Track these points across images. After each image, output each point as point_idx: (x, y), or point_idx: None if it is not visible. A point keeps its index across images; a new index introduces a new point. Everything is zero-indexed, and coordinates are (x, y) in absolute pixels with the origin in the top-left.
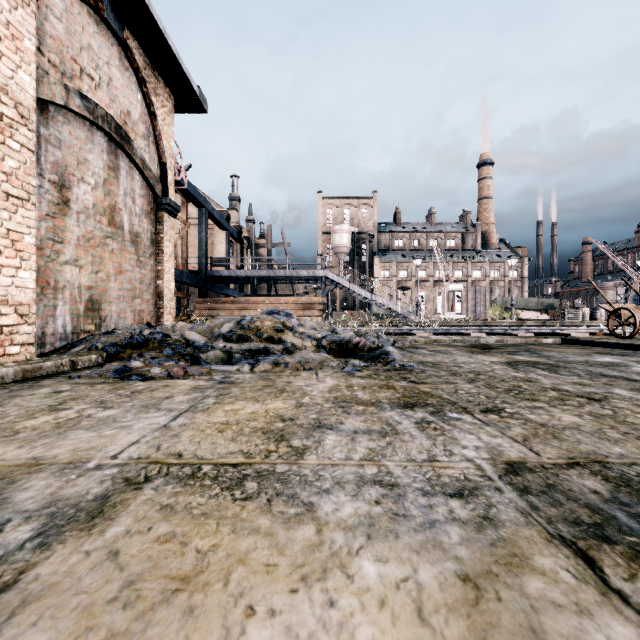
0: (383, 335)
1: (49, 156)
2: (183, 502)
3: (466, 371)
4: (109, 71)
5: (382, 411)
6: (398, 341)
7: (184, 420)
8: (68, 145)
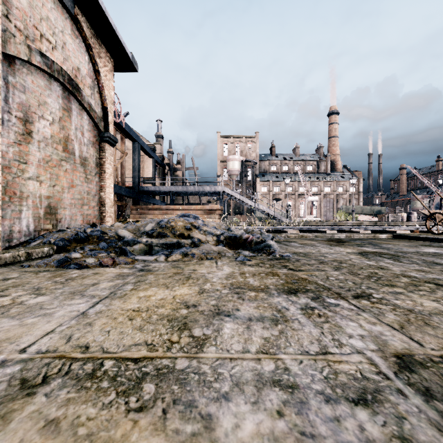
0: (265, 232)
1: (16, 98)
2: (71, 415)
3: (330, 260)
4: (63, 37)
5: (271, 297)
6: (275, 236)
7: (101, 307)
8: (31, 91)
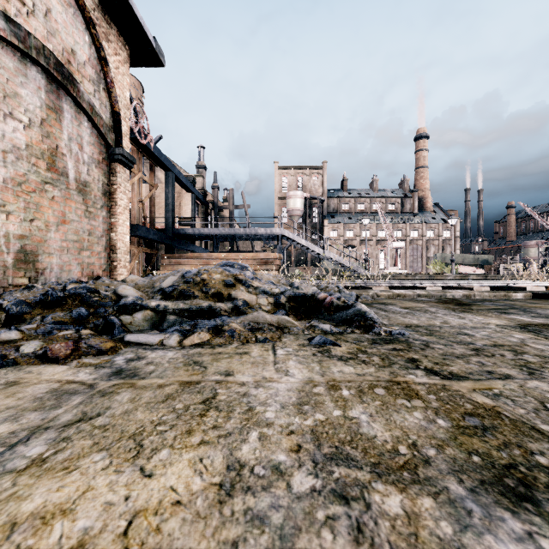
0: (344, 289)
1: None
2: None
3: (489, 344)
4: (47, 1)
5: (469, 532)
6: (360, 296)
7: None
8: None
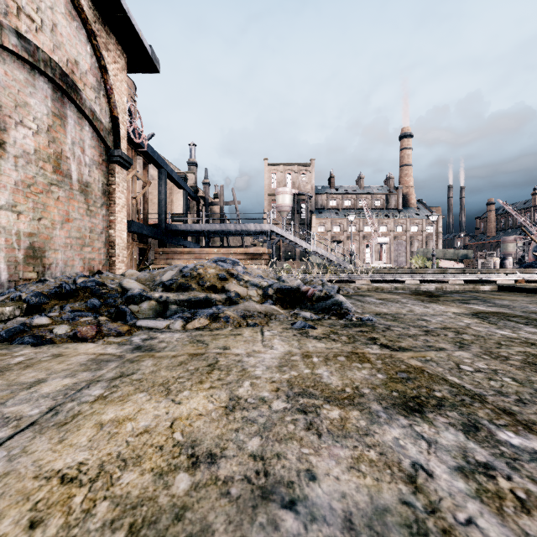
0: (327, 282)
1: None
2: None
3: (439, 327)
4: (53, 16)
5: (375, 424)
6: (342, 288)
7: None
8: (3, 85)
